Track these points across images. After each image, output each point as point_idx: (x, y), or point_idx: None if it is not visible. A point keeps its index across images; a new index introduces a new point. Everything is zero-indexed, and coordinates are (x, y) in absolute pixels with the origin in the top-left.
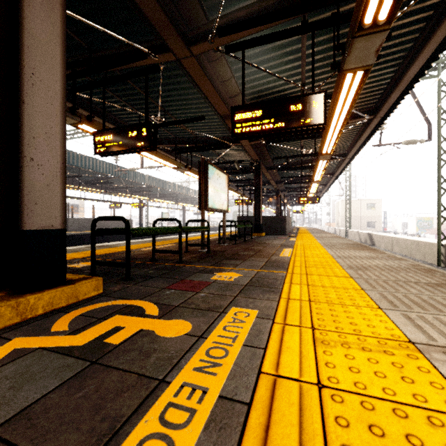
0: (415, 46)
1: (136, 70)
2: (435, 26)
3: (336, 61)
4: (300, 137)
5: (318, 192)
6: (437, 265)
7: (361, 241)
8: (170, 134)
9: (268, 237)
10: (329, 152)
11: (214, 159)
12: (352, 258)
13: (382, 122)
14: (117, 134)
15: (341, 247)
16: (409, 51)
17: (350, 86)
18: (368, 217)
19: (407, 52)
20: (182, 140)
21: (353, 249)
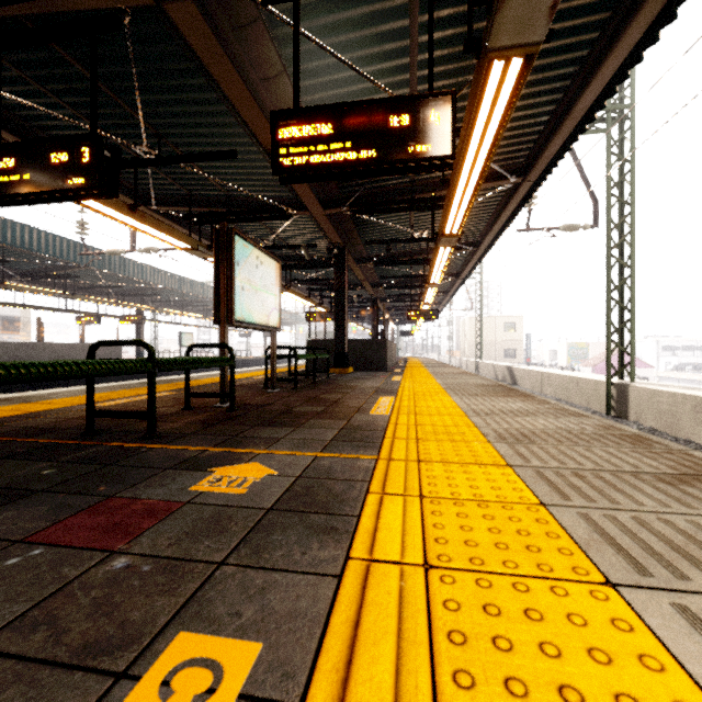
0: (592, 55)
1: (69, 21)
2: (630, 14)
3: (468, 67)
4: (409, 207)
5: (437, 304)
6: (607, 414)
7: (497, 378)
8: (178, 187)
9: (357, 376)
10: (455, 232)
11: (265, 240)
12: (498, 414)
13: (534, 191)
14: (24, 157)
15: (476, 392)
16: (582, 63)
17: (496, 97)
18: (506, 343)
19: (578, 67)
20: (204, 200)
21: (495, 395)
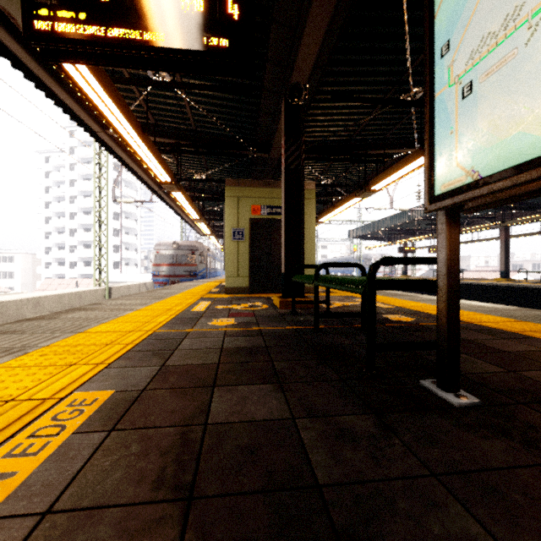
0: None
1: None
2: None
3: None
4: None
5: None
6: None
7: None
8: None
9: None
10: None
11: None
12: None
13: None
14: None
15: None
16: None
17: None
18: None
19: None
20: None
21: None
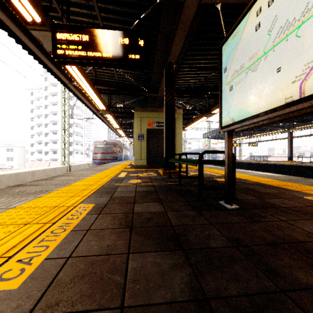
0: None
1: None
2: None
3: None
4: None
5: None
6: None
7: None
8: None
9: None
10: None
11: None
12: None
13: None
14: None
15: None
16: None
17: None
18: None
19: None
20: None
21: None
